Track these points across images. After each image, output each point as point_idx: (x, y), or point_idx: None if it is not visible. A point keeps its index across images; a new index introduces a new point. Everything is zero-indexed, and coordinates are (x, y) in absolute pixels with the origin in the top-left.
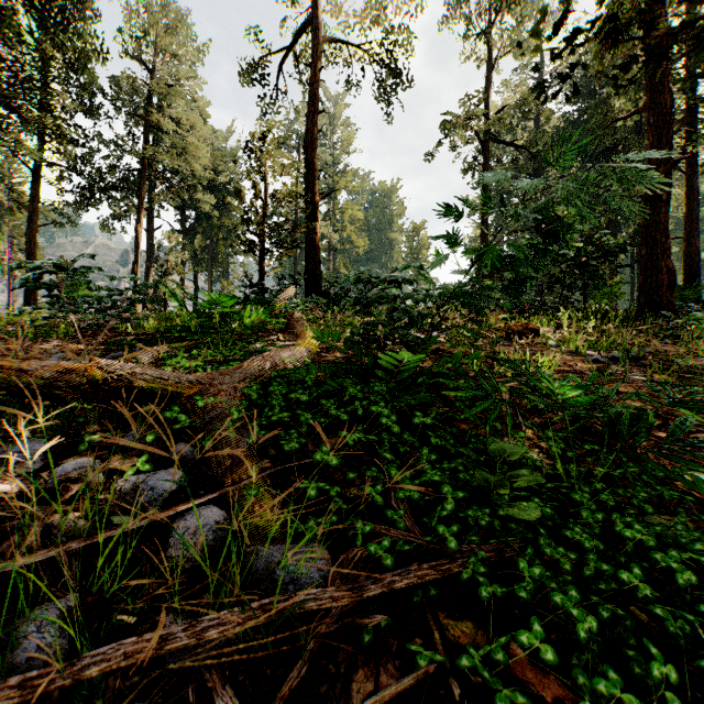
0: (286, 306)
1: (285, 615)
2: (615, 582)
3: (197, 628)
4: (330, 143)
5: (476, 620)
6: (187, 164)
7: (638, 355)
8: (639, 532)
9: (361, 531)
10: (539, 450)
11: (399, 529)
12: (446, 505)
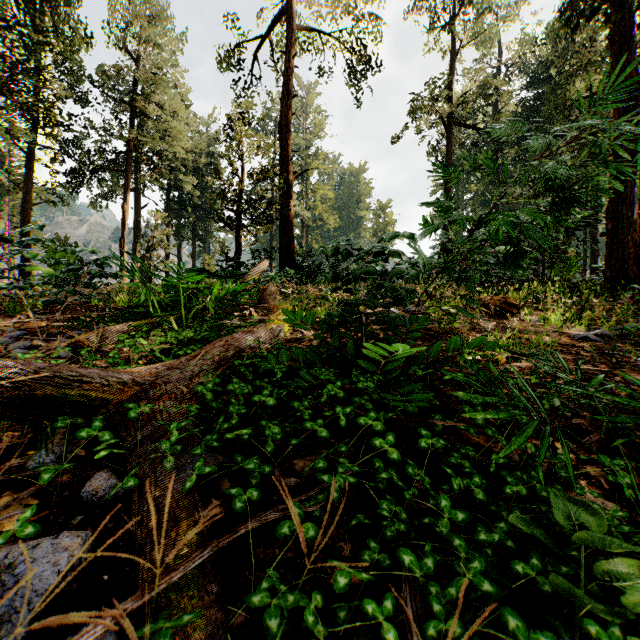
0: (256, 281)
1: None
2: None
3: None
4: (303, 128)
5: None
6: (170, 147)
7: (630, 333)
8: None
9: None
10: (587, 480)
11: None
12: None
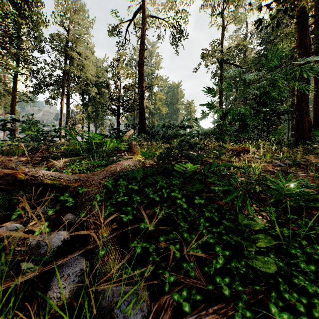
0: (128, 139)
1: None
2: None
3: None
4: (150, 64)
5: None
6: (84, 73)
7: (299, 163)
8: None
9: (168, 281)
10: (261, 217)
11: (191, 277)
12: (218, 260)
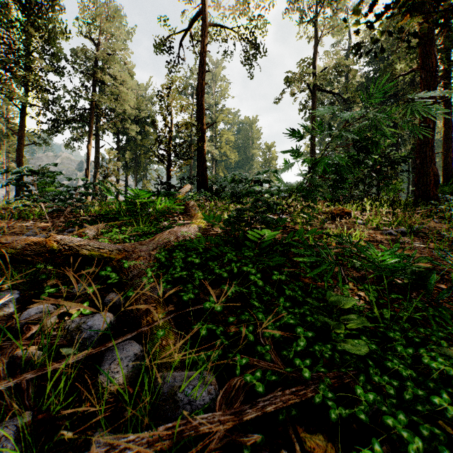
0: (184, 197)
1: (184, 440)
2: (428, 404)
3: (116, 449)
4: (213, 92)
5: (326, 433)
6: (120, 105)
7: (418, 230)
8: (442, 364)
9: (239, 363)
10: (359, 297)
11: (266, 360)
12: (299, 342)
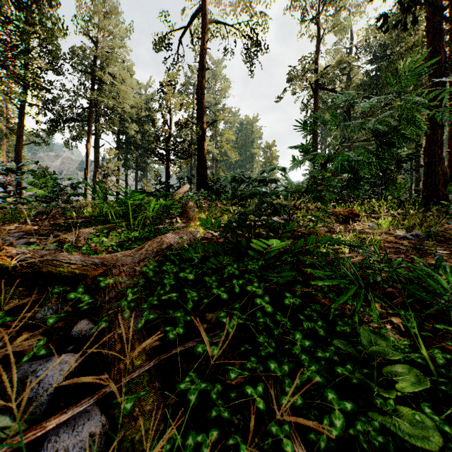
0: (180, 199)
1: None
2: None
3: None
4: (213, 91)
5: None
6: (120, 104)
7: (435, 234)
8: None
9: None
10: (391, 325)
11: None
12: (334, 419)
